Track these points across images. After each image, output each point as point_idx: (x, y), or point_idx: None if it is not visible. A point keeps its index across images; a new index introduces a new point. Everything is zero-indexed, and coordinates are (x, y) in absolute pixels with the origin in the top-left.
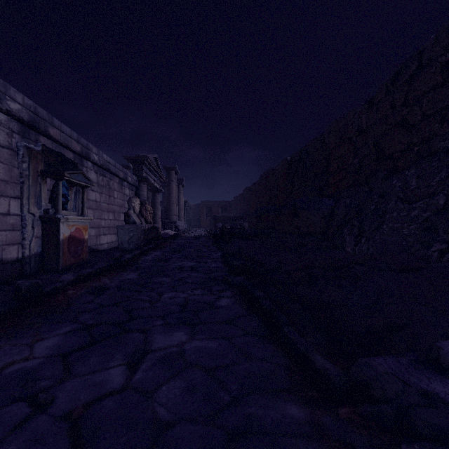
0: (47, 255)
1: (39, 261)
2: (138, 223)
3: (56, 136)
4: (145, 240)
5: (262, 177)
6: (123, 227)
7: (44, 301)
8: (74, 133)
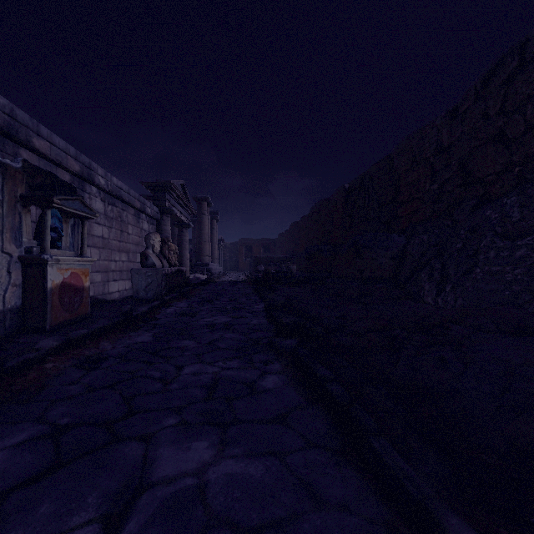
0: (29, 310)
1: (19, 317)
2: (158, 266)
3: (44, 149)
4: (167, 288)
5: (314, 209)
6: (138, 271)
7: (4, 382)
8: (70, 147)
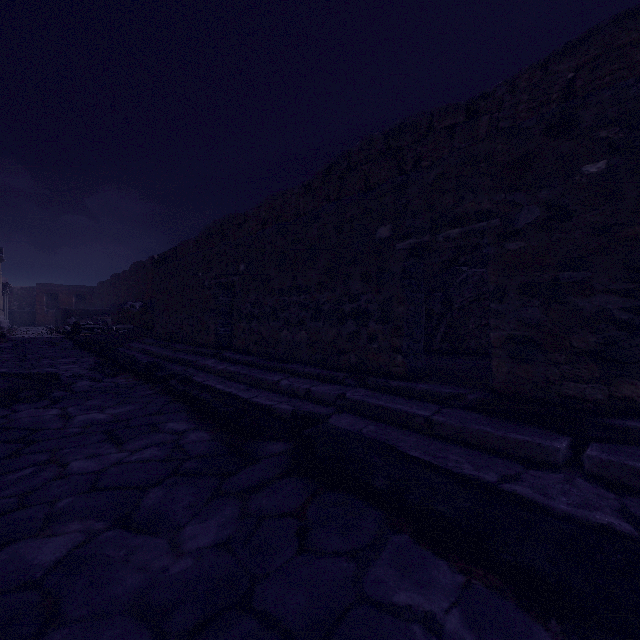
0: None
1: None
2: None
3: None
4: None
5: (133, 267)
6: None
7: None
8: None
